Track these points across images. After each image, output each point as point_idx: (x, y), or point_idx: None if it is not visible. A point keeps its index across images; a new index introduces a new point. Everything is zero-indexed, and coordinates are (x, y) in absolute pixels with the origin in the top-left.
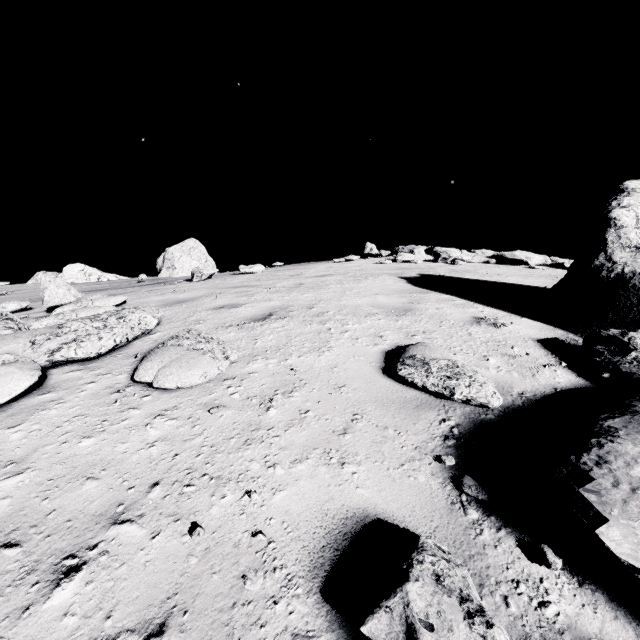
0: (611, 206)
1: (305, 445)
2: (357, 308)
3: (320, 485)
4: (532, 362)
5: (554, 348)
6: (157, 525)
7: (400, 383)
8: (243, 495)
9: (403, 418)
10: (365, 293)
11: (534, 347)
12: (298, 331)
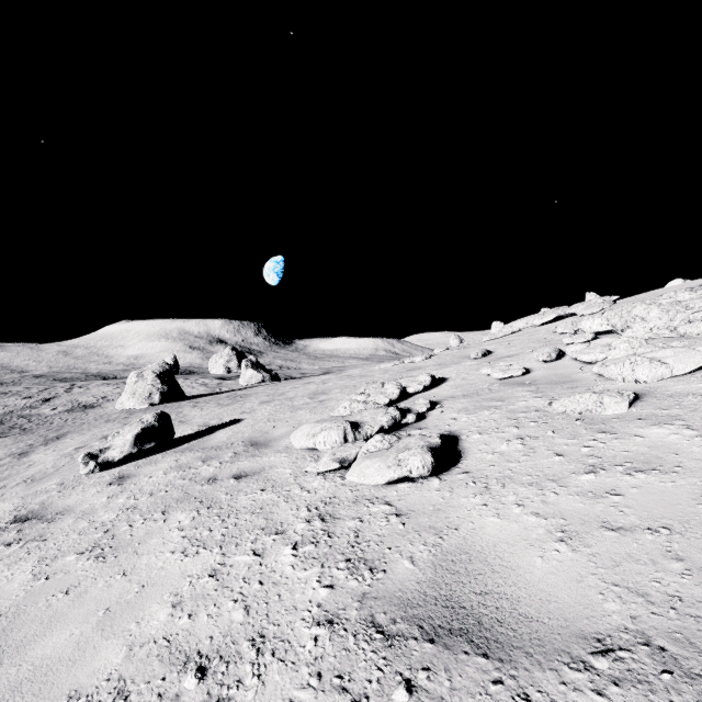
0: None
1: None
2: None
3: None
4: None
5: None
6: None
7: None
8: None
9: None
10: None
11: None
12: None
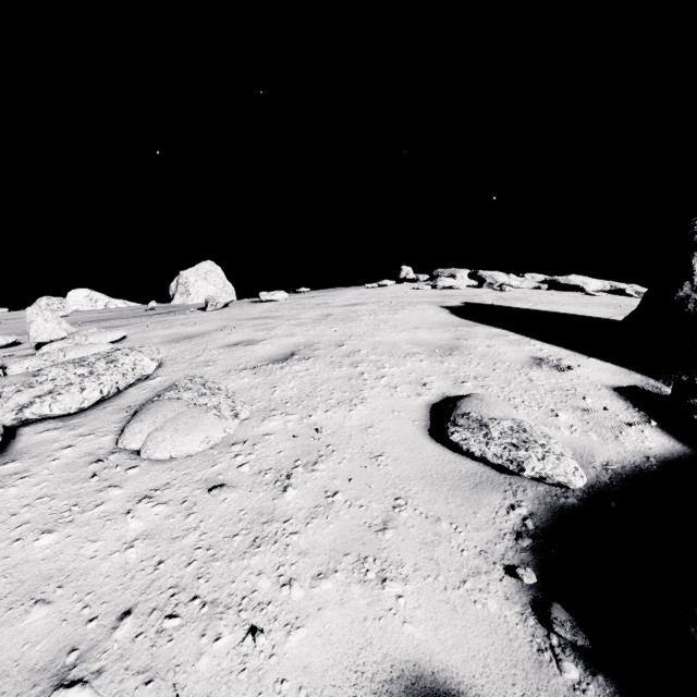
0: (696, 226)
1: (332, 548)
2: (394, 346)
3: (352, 619)
4: (611, 418)
5: (635, 399)
6: (119, 691)
7: (452, 450)
8: (245, 635)
9: (459, 504)
10: (403, 327)
11: (610, 397)
12: (325, 376)
